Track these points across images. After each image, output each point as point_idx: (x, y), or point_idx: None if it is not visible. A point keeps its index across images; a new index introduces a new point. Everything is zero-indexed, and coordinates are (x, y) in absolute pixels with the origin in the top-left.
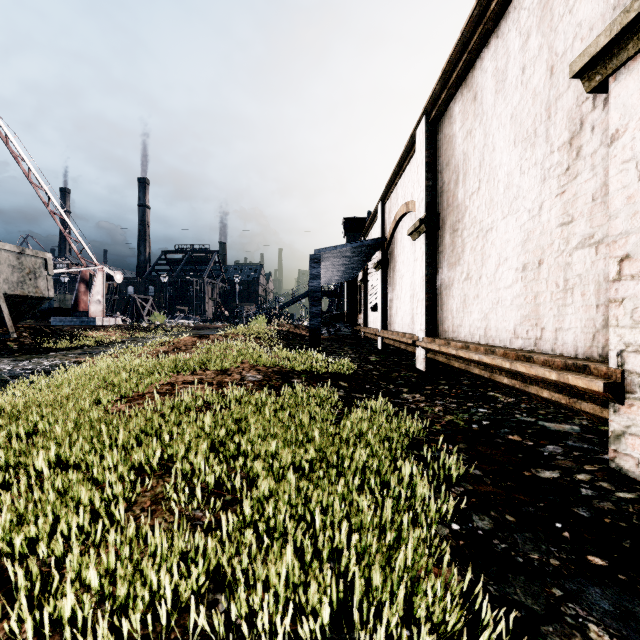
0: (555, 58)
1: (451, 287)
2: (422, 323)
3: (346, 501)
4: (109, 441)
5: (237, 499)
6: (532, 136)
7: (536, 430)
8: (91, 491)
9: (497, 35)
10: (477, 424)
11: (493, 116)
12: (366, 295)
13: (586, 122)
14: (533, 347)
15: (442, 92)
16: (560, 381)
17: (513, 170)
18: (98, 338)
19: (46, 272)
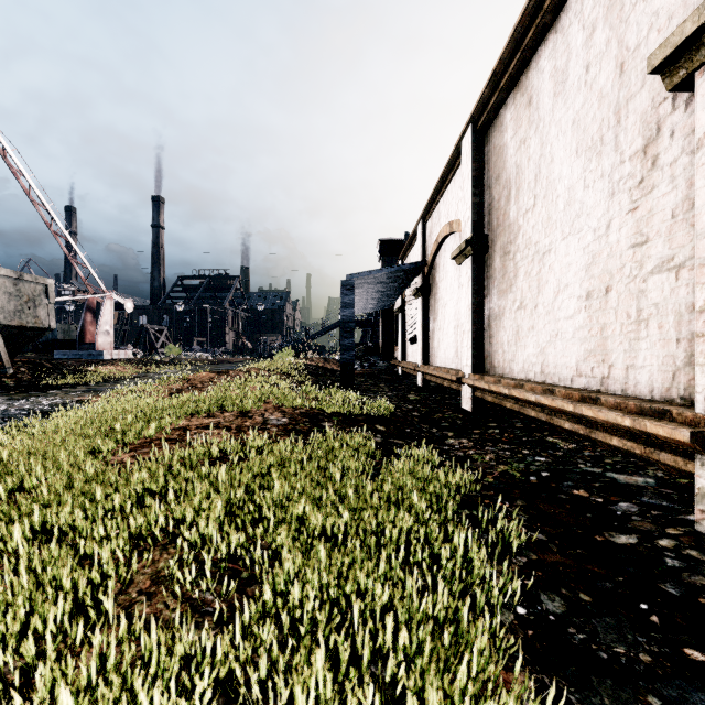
0: (626, 53)
1: (502, 317)
2: (468, 358)
3: (389, 582)
4: (104, 503)
5: (256, 576)
6: (598, 144)
7: (604, 483)
8: (76, 571)
9: (556, 30)
10: (535, 476)
11: (551, 122)
12: (404, 325)
13: (664, 126)
14: (599, 387)
15: (491, 97)
16: (635, 428)
17: (575, 184)
18: (105, 373)
19: (47, 300)
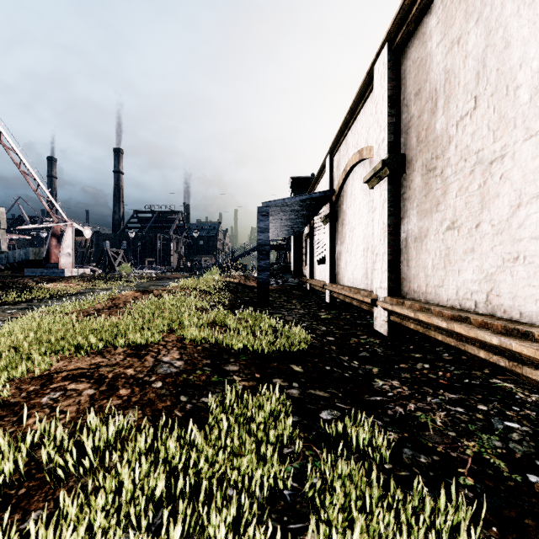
0: None
1: (424, 239)
2: (383, 280)
3: None
4: None
5: None
6: None
7: None
8: None
9: None
10: (534, 472)
11: None
12: (312, 248)
13: None
14: None
15: (413, 5)
16: None
17: None
18: (53, 290)
19: None
